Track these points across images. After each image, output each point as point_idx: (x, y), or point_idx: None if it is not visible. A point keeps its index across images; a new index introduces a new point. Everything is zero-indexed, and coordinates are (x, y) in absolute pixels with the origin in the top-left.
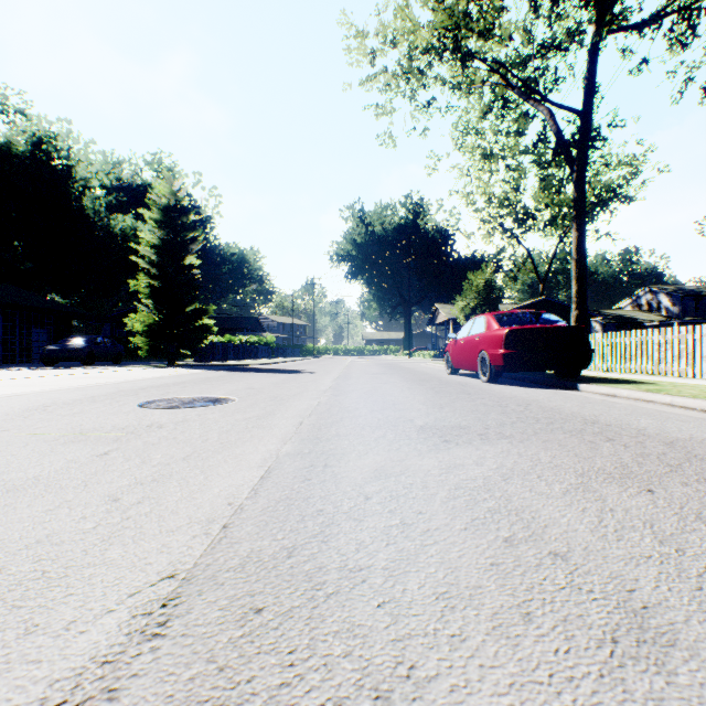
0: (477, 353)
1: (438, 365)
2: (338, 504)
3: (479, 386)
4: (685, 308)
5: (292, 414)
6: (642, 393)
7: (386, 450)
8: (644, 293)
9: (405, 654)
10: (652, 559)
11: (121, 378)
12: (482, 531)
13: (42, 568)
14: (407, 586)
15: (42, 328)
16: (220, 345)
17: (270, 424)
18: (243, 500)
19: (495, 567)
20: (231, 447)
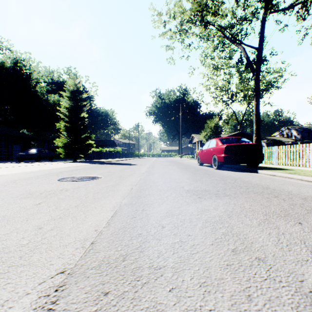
0: (211, 156)
1: (194, 161)
2: (148, 230)
3: (213, 171)
4: (303, 136)
5: (128, 184)
6: (287, 174)
7: (171, 202)
8: (285, 129)
9: None
10: (309, 262)
11: (52, 167)
12: (220, 245)
13: None
14: (184, 278)
15: (17, 144)
16: (96, 152)
17: (118, 189)
18: (102, 228)
19: (229, 267)
20: (98, 200)
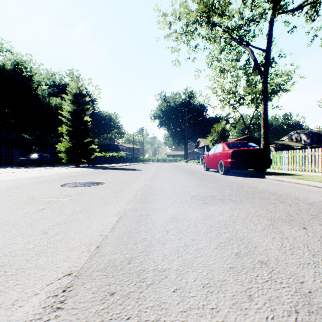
0: (218, 161)
1: (200, 166)
2: (153, 235)
3: (219, 176)
4: (312, 140)
5: (132, 189)
6: (295, 179)
7: (176, 207)
8: (294, 134)
9: (188, 320)
10: (310, 265)
11: (54, 173)
12: (224, 249)
13: (4, 270)
14: (188, 280)
15: (18, 149)
16: (100, 157)
17: (122, 194)
18: (107, 233)
19: (232, 269)
20: (102, 206)
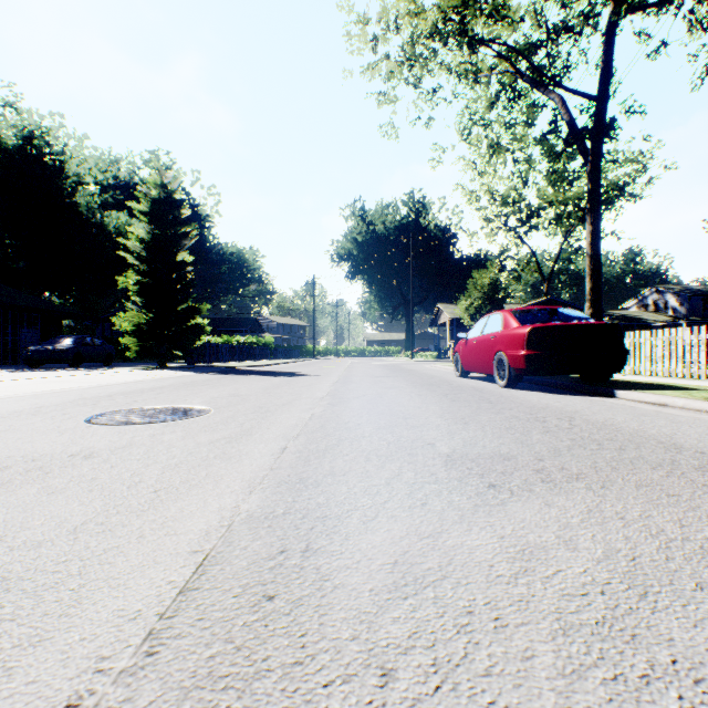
0: (492, 354)
1: (444, 367)
2: None
3: (498, 392)
4: (693, 308)
5: (275, 433)
6: (705, 403)
7: (406, 508)
8: (651, 293)
9: None
10: None
11: (95, 382)
12: None
13: None
14: None
15: (30, 328)
16: (215, 346)
17: (241, 451)
18: (107, 685)
19: None
20: (165, 500)
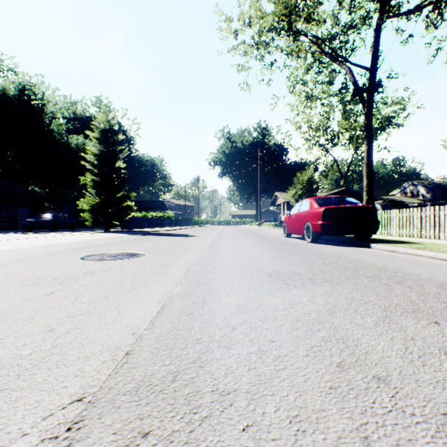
0: (303, 223)
1: (278, 231)
2: (212, 334)
3: (305, 245)
4: (434, 195)
5: (183, 264)
6: (414, 250)
7: (246, 291)
8: (408, 186)
9: None
10: None
11: (73, 240)
12: (320, 357)
13: None
14: (266, 409)
15: (25, 207)
16: (138, 218)
17: (167, 271)
18: (143, 330)
19: (334, 391)
20: (139, 288)
